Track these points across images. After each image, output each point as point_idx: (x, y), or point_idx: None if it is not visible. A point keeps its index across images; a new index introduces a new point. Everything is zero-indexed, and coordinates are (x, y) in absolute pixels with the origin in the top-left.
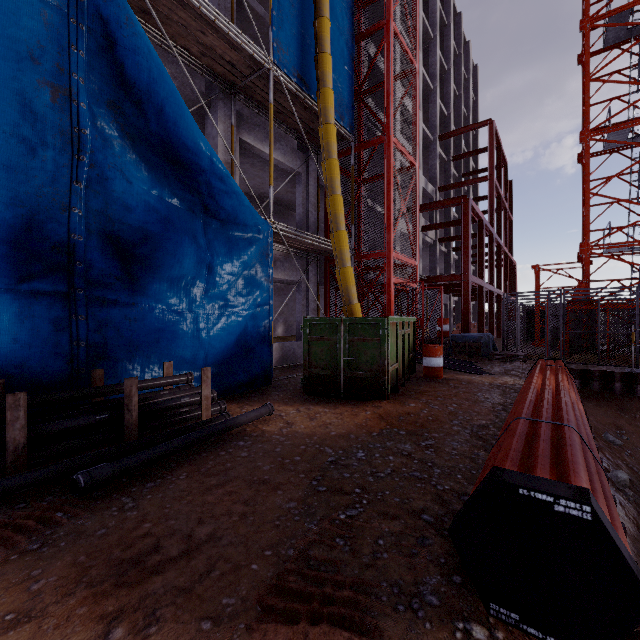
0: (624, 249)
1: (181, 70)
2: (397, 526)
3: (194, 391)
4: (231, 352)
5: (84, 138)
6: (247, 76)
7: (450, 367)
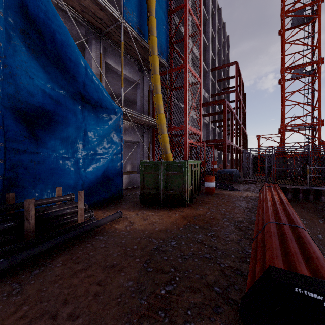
0: (301, 127)
1: (73, 24)
2: (199, 298)
3: (74, 205)
4: (99, 181)
5: (2, 49)
6: (109, 26)
7: (218, 187)
